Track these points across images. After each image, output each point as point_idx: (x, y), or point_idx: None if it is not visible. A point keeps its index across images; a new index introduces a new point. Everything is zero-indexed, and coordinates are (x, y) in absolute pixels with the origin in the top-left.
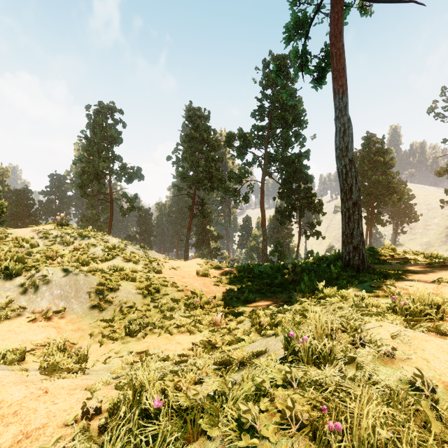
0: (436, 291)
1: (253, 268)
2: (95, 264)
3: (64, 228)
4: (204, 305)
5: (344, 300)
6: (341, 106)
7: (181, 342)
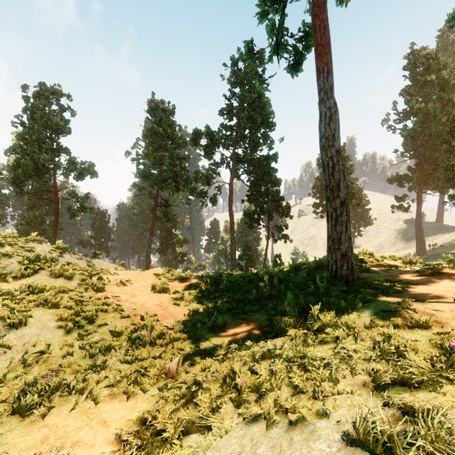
0: None
1: (222, 279)
2: (4, 283)
3: None
4: (156, 339)
5: (352, 334)
6: (327, 87)
7: (108, 420)
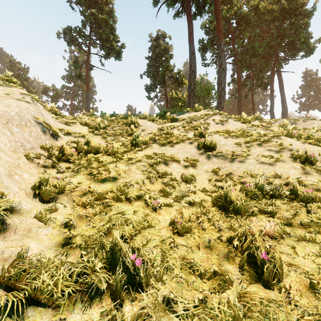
0: None
1: None
2: None
3: None
4: None
5: None
6: (87, 95)
7: None
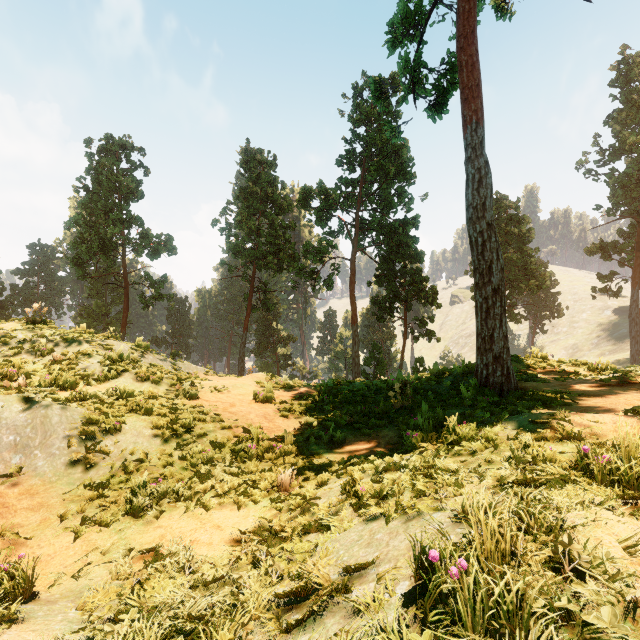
0: (638, 431)
1: (340, 388)
2: (87, 386)
3: (38, 328)
4: (264, 453)
5: (491, 446)
6: (476, 142)
7: (222, 525)
